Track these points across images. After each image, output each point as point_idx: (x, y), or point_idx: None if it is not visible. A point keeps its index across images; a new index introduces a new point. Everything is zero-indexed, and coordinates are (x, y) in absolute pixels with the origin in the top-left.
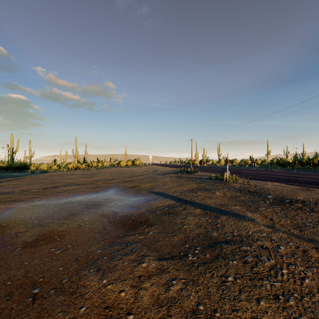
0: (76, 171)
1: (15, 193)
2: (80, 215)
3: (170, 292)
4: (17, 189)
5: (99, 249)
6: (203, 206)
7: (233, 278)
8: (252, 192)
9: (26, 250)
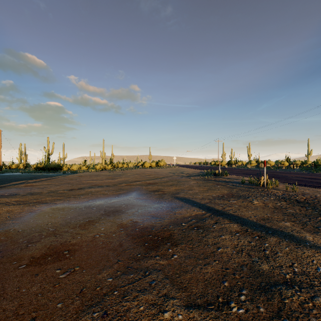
0: (102, 171)
1: (43, 193)
2: (97, 224)
3: None
4: (46, 189)
5: (111, 278)
6: (240, 219)
7: None
8: (302, 202)
9: (29, 270)
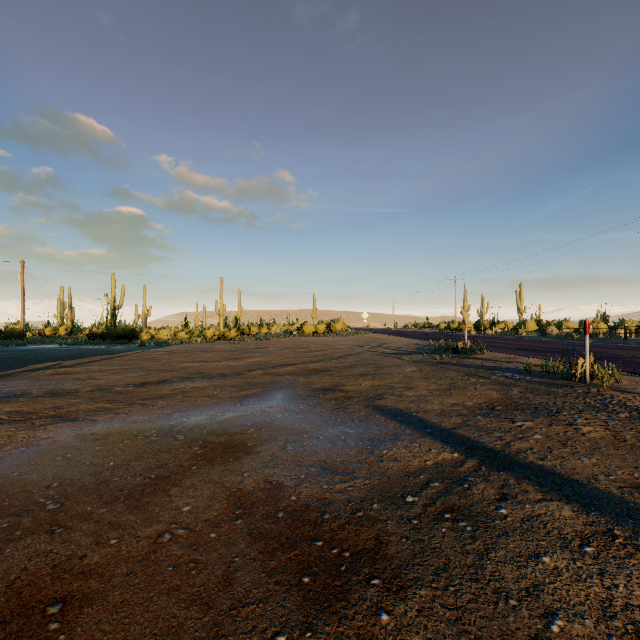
0: (218, 343)
1: (79, 393)
2: (175, 489)
3: None
4: (89, 383)
5: None
6: (571, 486)
7: None
8: None
9: None
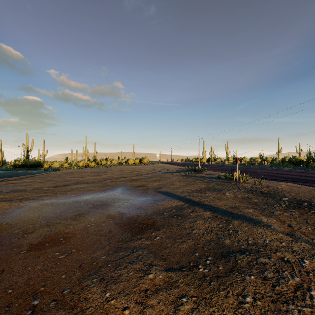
0: (85, 169)
1: (27, 191)
2: (87, 216)
3: (180, 313)
4: (30, 186)
5: (104, 255)
6: (213, 208)
7: (251, 298)
8: (265, 193)
9: (30, 254)
